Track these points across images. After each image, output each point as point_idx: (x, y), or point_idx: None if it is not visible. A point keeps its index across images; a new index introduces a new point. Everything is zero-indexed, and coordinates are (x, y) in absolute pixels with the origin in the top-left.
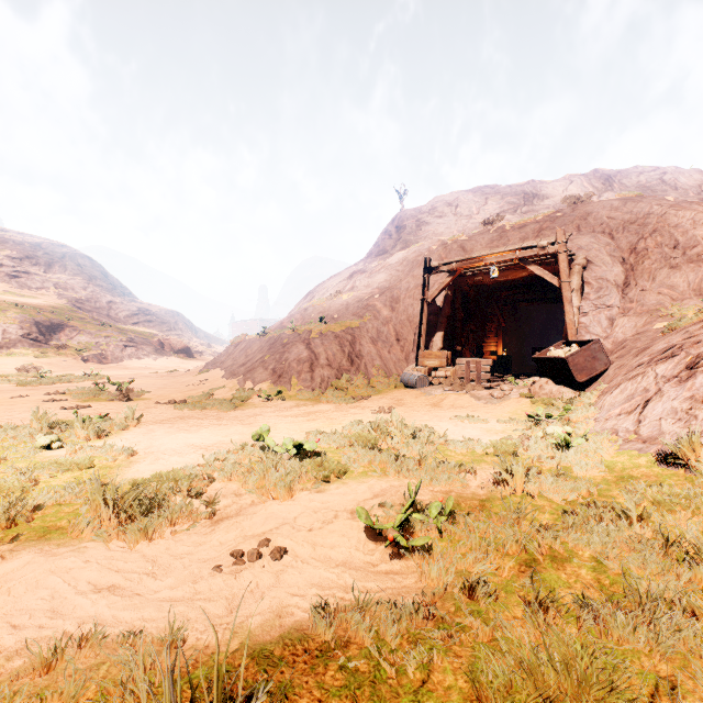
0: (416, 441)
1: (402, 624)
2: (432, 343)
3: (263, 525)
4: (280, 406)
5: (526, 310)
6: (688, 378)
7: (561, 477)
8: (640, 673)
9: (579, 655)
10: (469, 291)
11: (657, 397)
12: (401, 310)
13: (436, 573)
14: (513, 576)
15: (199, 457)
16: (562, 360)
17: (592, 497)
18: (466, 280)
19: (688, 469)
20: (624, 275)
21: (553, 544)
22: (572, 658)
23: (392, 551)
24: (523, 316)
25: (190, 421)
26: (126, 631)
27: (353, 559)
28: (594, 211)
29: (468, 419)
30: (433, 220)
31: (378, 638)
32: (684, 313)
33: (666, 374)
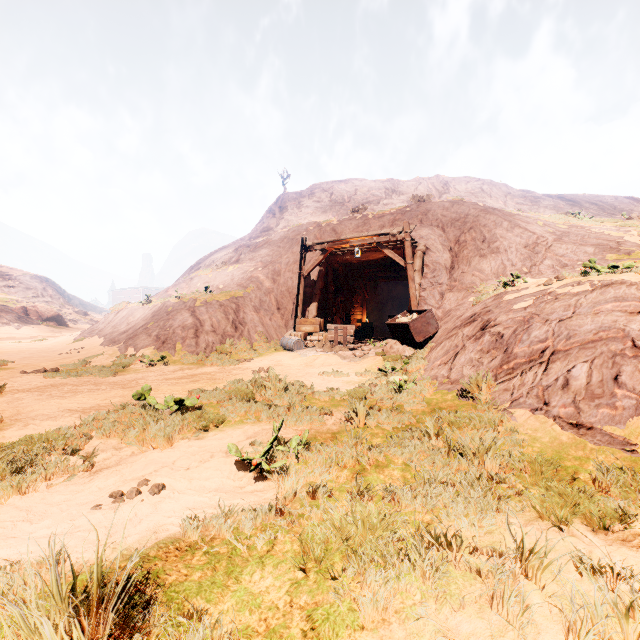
0: (288, 392)
1: (257, 520)
2: (308, 311)
3: (143, 470)
4: (164, 371)
5: (386, 285)
6: (480, 336)
7: (394, 412)
8: (412, 522)
9: (372, 513)
10: (339, 268)
11: (462, 350)
12: (282, 282)
13: (290, 485)
14: (347, 481)
15: (75, 420)
16: (406, 325)
17: (413, 424)
18: (336, 258)
19: (475, 400)
20: (451, 260)
21: (379, 457)
22: (368, 516)
23: (258, 477)
24: (383, 290)
25: (64, 388)
26: (5, 559)
27: (224, 486)
28: (432, 209)
29: (334, 374)
30: (312, 204)
31: (238, 532)
32: (487, 290)
33: (469, 334)
